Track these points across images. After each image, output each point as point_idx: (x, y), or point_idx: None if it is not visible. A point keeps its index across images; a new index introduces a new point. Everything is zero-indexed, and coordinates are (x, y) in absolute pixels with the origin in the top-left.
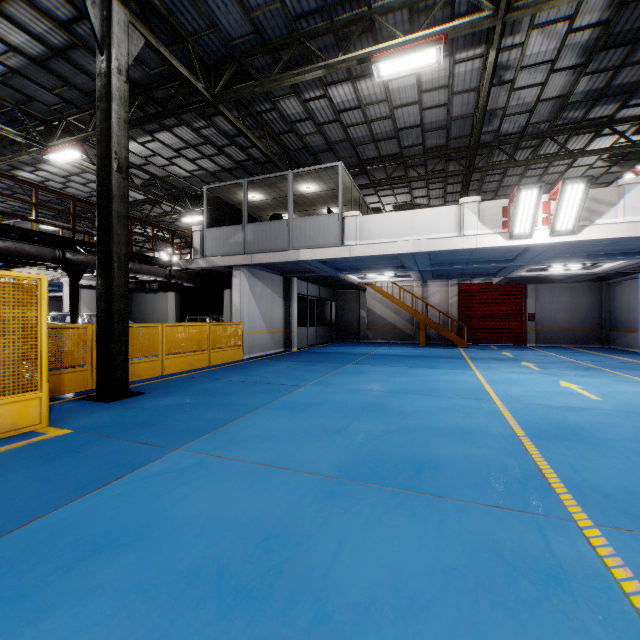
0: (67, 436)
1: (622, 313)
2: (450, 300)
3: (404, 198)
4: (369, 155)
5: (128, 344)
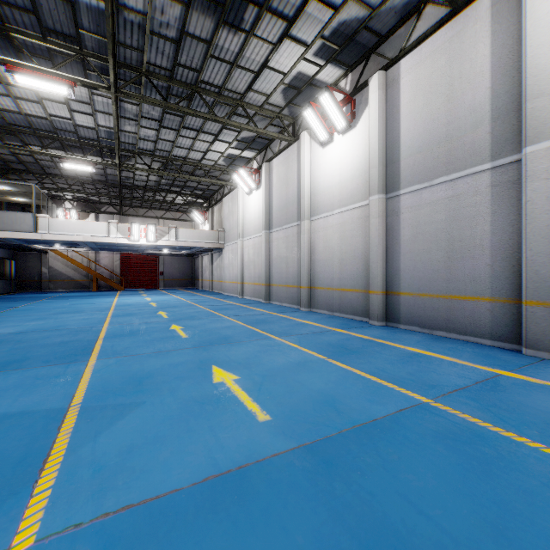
0: None
1: (198, 272)
2: (115, 263)
3: (81, 194)
4: (54, 172)
5: None
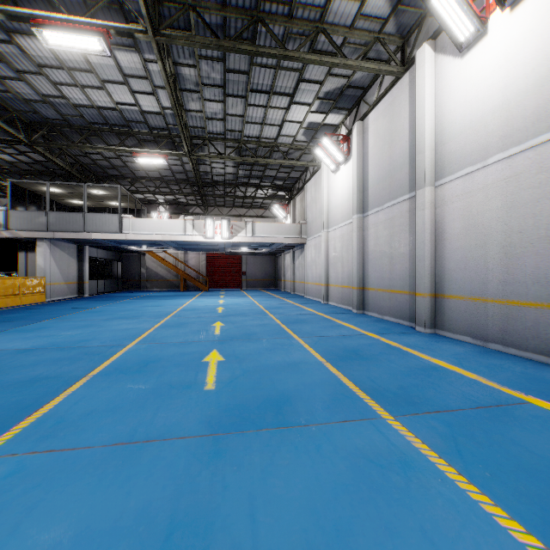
0: None
1: (280, 272)
2: (201, 263)
3: (171, 197)
4: (142, 175)
5: None
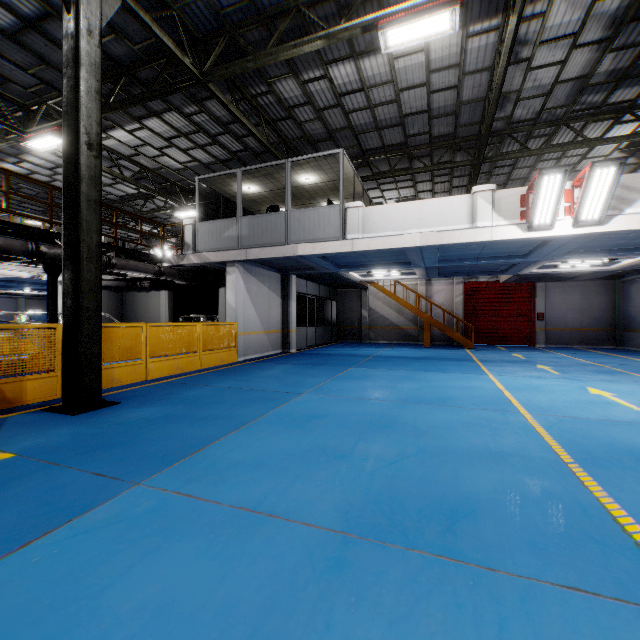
0: (6, 463)
1: (638, 312)
2: (455, 299)
3: (408, 192)
4: (372, 145)
5: (100, 347)
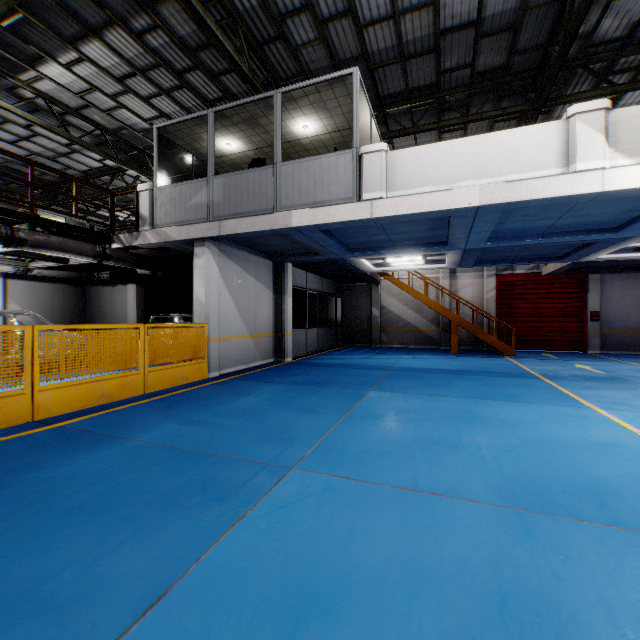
0: None
1: None
2: (486, 295)
3: None
4: (392, 88)
5: None
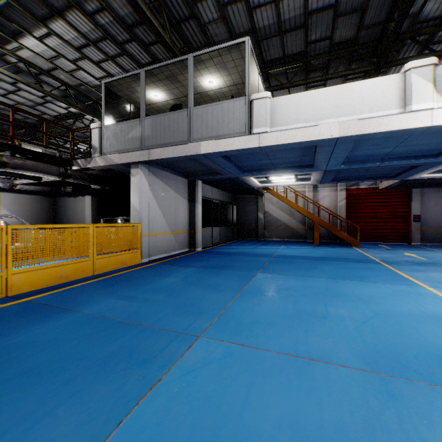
0: None
1: None
2: (339, 203)
3: None
4: (273, 55)
5: None
